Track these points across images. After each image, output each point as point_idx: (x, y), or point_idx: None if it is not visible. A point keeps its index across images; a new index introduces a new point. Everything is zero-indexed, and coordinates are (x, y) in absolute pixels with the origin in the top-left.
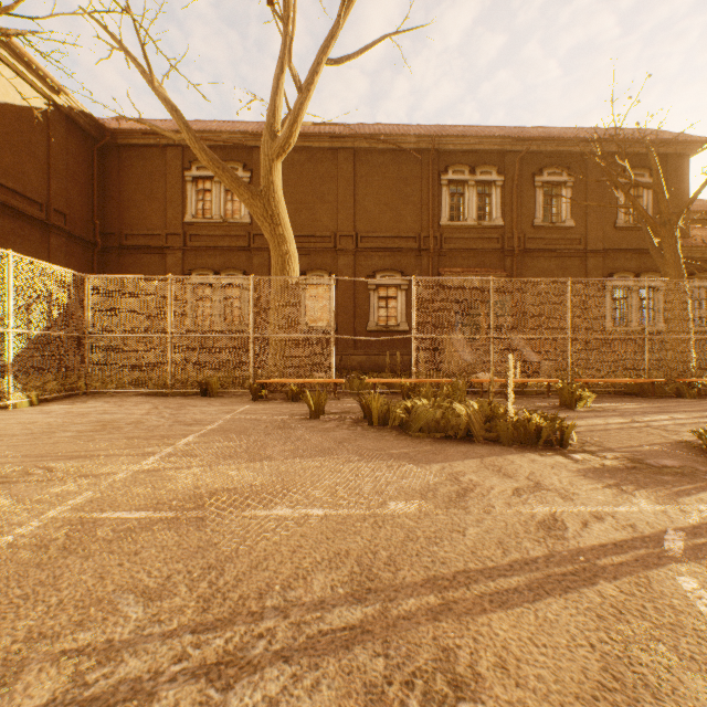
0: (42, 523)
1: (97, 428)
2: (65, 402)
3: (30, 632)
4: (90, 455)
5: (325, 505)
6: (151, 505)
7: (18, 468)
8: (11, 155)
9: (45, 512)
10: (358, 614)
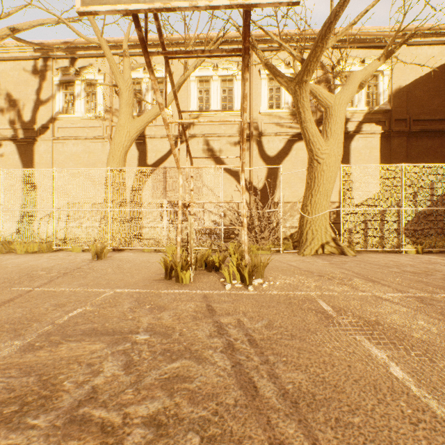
0: (304, 293)
1: (417, 271)
2: (440, 255)
3: (246, 311)
4: (376, 281)
5: (418, 377)
6: (339, 308)
7: (342, 276)
8: (437, 98)
9: (313, 291)
10: (267, 393)
